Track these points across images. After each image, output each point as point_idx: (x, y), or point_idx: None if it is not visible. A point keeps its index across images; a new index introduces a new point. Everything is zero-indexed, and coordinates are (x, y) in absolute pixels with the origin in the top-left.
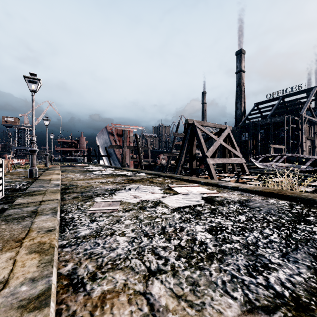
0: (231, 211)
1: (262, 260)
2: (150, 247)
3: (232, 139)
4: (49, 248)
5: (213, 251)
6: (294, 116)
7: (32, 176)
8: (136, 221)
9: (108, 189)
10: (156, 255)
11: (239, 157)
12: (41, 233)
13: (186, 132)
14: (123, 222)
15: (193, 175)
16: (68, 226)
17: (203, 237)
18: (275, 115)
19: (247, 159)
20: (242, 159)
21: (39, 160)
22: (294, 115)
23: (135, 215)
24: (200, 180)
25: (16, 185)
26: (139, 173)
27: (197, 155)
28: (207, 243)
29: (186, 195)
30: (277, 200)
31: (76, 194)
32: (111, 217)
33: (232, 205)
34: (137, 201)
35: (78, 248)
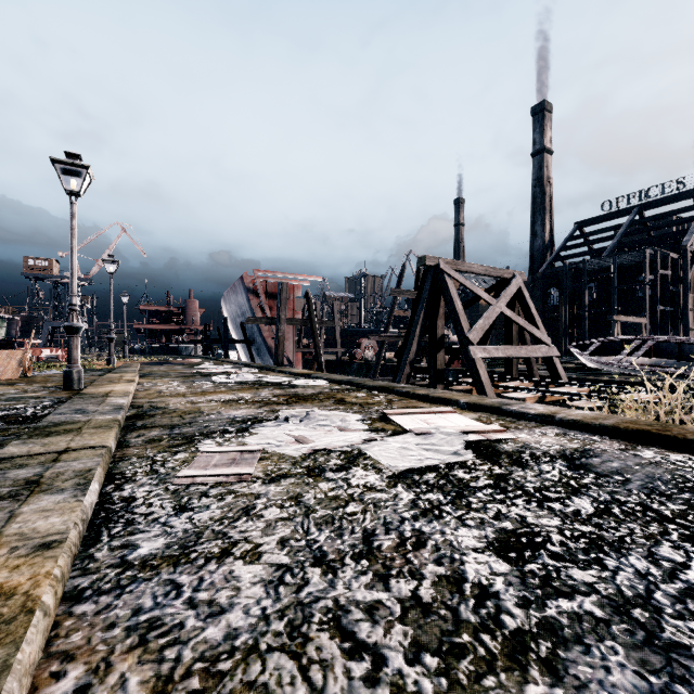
0: (549, 484)
1: (691, 669)
2: (328, 607)
3: (527, 303)
4: (16, 616)
5: (523, 628)
6: (667, 251)
7: (72, 385)
8: (295, 512)
9: (237, 419)
10: (346, 638)
11: (545, 343)
12: (19, 553)
13: (422, 286)
14: (260, 513)
15: (438, 384)
16: (112, 525)
17: (485, 569)
18: (622, 249)
19: (559, 349)
20: (552, 349)
21: (101, 351)
22: (668, 249)
23: (294, 492)
24: (457, 396)
25: (27, 409)
26: (314, 380)
27: (446, 340)
28: (500, 593)
29: (425, 437)
30: (662, 452)
31: (158, 432)
32: (231, 497)
33: (546, 466)
34: (304, 451)
35: (115, 606)
